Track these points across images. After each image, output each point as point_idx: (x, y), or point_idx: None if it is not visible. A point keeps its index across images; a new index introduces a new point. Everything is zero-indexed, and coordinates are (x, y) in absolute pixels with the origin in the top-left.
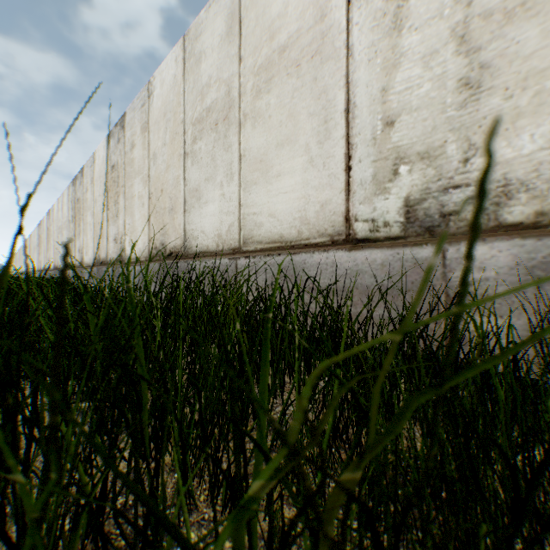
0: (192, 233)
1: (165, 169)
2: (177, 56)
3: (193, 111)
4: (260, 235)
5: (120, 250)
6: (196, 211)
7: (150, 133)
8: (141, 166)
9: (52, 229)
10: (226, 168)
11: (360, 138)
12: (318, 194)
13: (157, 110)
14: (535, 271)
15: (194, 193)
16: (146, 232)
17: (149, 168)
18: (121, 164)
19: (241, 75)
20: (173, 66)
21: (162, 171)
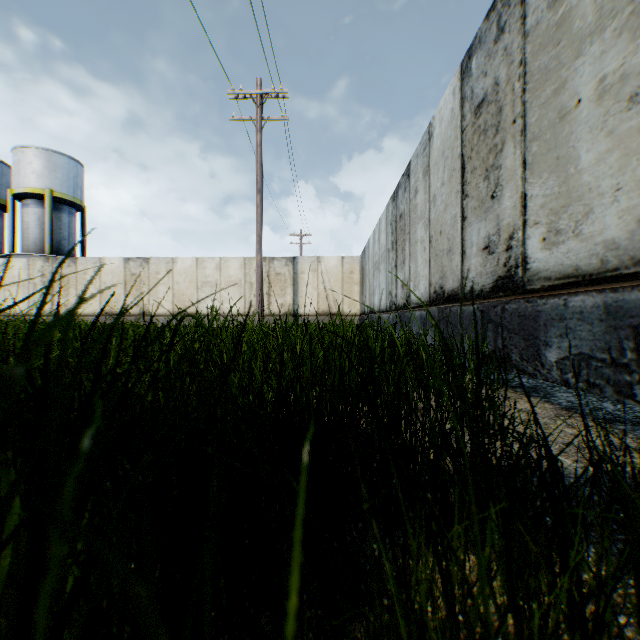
0: None
1: None
2: None
3: None
4: (13, 312)
5: None
6: None
7: None
8: None
9: None
10: (2, 297)
11: (32, 302)
12: (25, 308)
13: None
14: (48, 320)
15: None
16: None
17: None
18: None
19: (7, 280)
20: None
21: None
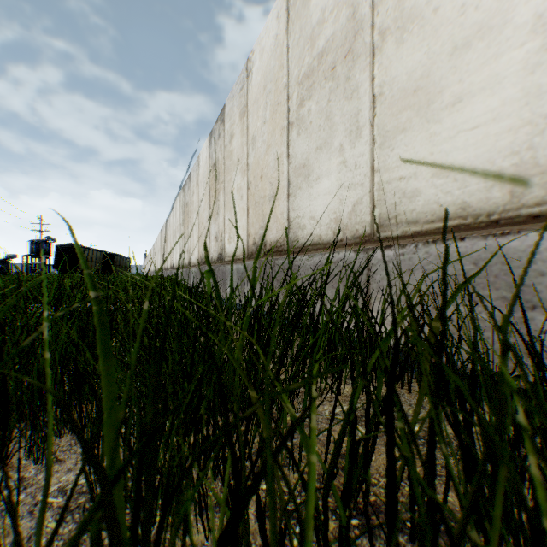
0: (297, 221)
1: (265, 151)
2: (279, 10)
3: (300, 66)
4: (414, 210)
5: (220, 248)
6: (303, 193)
7: (249, 116)
8: (239, 155)
9: (169, 234)
10: (348, 123)
11: None
12: None
13: (256, 87)
14: None
15: (301, 171)
16: (244, 227)
17: (247, 156)
18: (221, 160)
19: None
20: (274, 26)
21: (262, 154)
